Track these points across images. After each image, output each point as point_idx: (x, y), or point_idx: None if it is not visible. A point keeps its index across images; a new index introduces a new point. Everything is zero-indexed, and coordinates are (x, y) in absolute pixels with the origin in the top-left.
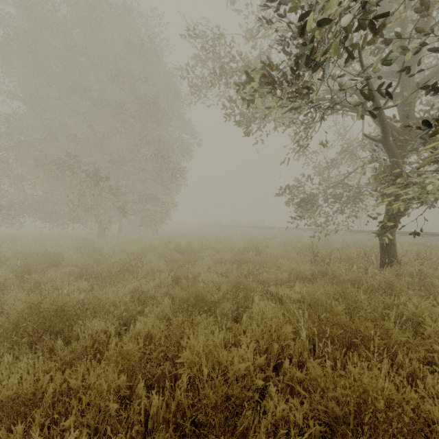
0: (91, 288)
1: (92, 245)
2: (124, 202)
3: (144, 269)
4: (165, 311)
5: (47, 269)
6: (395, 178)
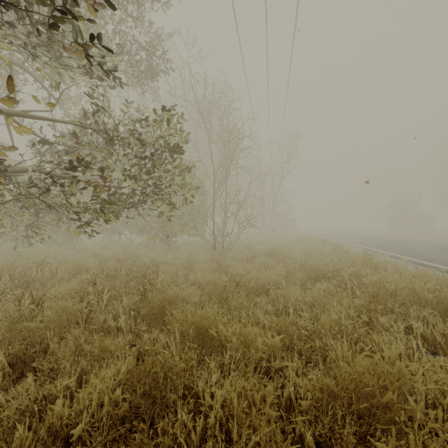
0: None
1: None
2: None
3: None
4: None
5: None
6: None
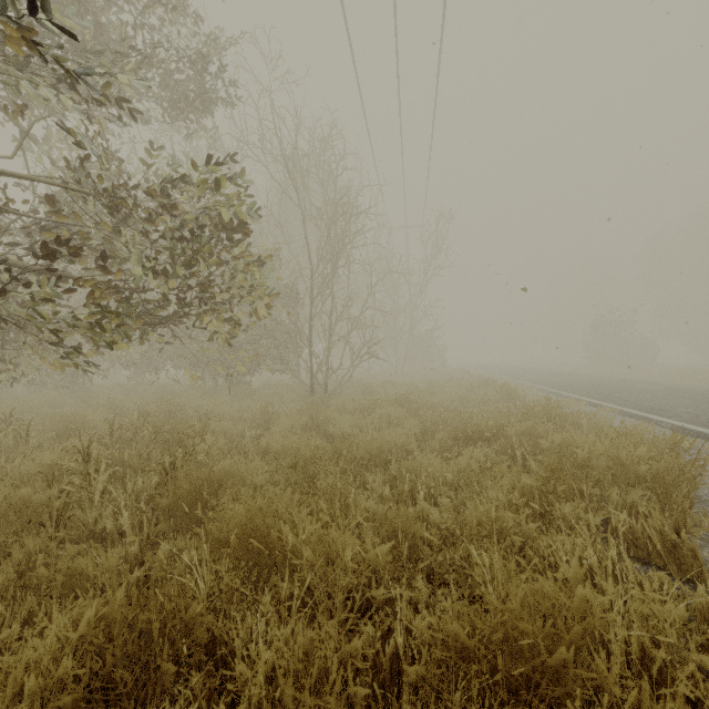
0: None
1: None
2: None
3: None
4: None
5: None
6: None
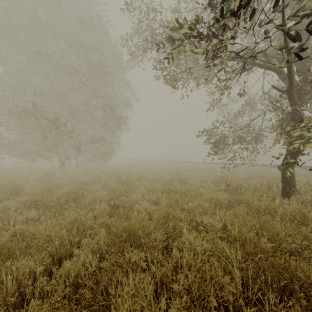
0: (40, 216)
1: (52, 176)
2: (79, 142)
3: (88, 198)
4: (100, 243)
5: (8, 198)
6: (297, 122)
